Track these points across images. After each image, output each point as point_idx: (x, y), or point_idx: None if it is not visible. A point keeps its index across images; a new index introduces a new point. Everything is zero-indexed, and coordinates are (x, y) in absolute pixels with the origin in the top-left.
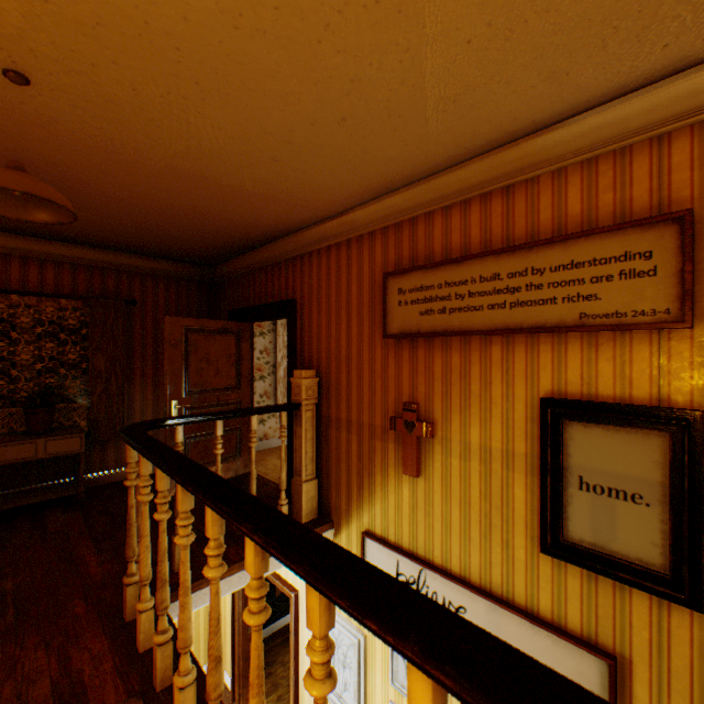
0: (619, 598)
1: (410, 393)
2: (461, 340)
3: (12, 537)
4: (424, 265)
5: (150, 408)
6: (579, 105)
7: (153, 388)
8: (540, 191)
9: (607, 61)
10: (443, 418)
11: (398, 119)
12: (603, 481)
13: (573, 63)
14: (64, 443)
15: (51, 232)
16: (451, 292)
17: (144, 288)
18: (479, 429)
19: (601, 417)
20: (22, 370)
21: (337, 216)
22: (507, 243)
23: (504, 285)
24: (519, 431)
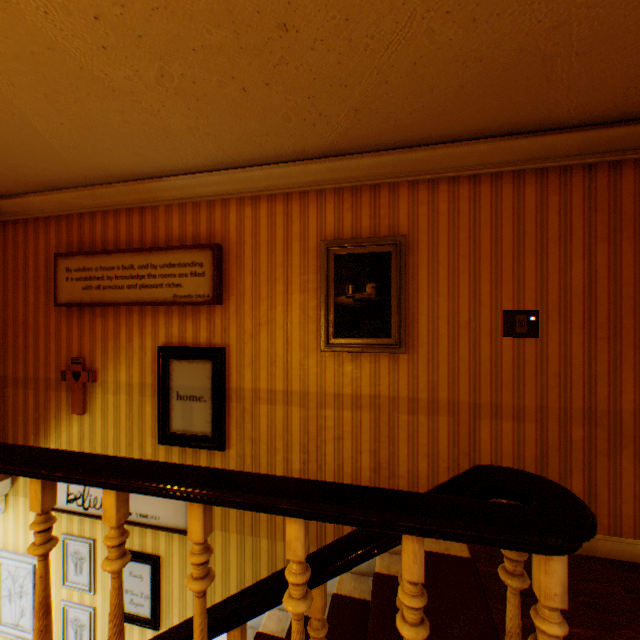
0: (196, 457)
1: (80, 350)
2: (115, 309)
3: None
4: (87, 252)
5: None
6: (169, 172)
7: None
8: (160, 216)
9: (167, 157)
10: (104, 366)
11: (34, 147)
12: (188, 392)
13: (147, 152)
14: None
15: None
16: (105, 274)
17: None
18: (126, 371)
19: (187, 355)
20: None
21: (12, 196)
22: (143, 245)
23: (137, 273)
24: (150, 369)
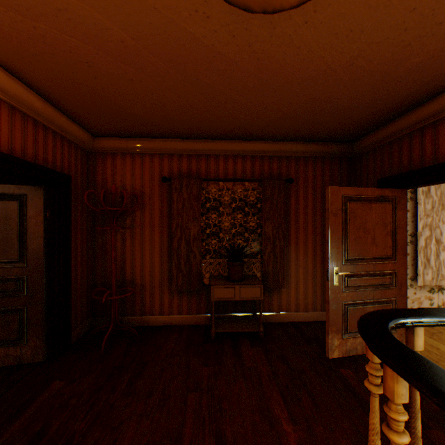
0: None
1: None
2: None
3: (222, 360)
4: None
5: (300, 267)
6: None
7: (302, 251)
8: None
9: None
10: None
11: None
12: None
13: None
14: (249, 291)
15: (240, 132)
16: None
17: (296, 169)
18: None
19: None
20: (223, 233)
21: None
22: None
23: None
24: None
